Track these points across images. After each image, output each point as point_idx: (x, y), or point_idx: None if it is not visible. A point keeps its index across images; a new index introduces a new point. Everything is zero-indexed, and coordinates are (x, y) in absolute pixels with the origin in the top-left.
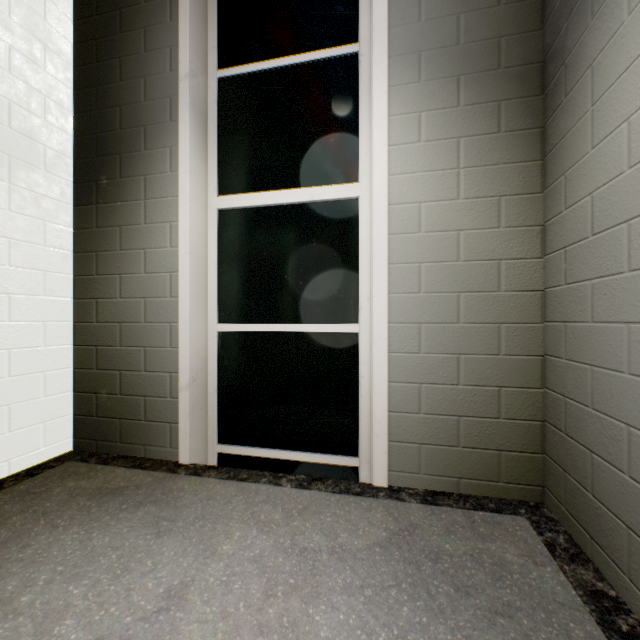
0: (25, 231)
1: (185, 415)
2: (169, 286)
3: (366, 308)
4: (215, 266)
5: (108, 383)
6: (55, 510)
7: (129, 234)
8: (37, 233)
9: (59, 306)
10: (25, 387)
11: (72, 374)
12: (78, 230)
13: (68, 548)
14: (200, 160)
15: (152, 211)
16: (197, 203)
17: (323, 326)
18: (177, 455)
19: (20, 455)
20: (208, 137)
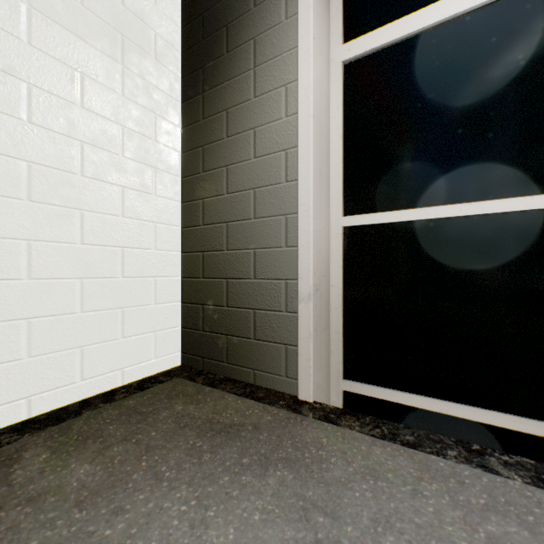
0: (137, 121)
1: (306, 335)
2: (284, 168)
3: None
4: (340, 139)
5: (214, 293)
6: (159, 446)
7: (236, 116)
8: (148, 126)
9: (168, 208)
10: (137, 291)
11: (180, 283)
12: (185, 128)
13: (172, 538)
14: None
15: (262, 79)
16: (319, 53)
17: None
18: (294, 387)
19: (132, 364)
20: None
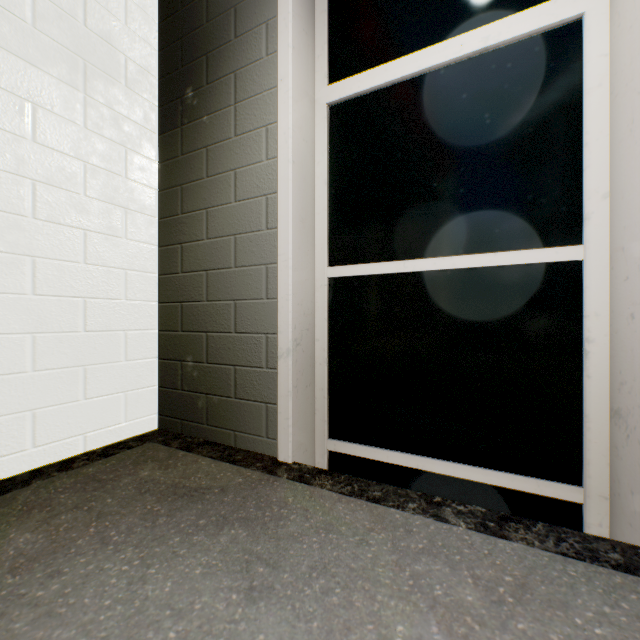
0: (103, 156)
1: (286, 393)
2: (264, 214)
3: (599, 214)
4: (324, 185)
5: (193, 348)
6: (113, 512)
7: (216, 154)
8: (117, 161)
9: (142, 253)
10: (103, 346)
11: (157, 337)
12: (162, 163)
13: (107, 594)
14: (305, 35)
15: (243, 117)
16: (301, 94)
17: (505, 255)
18: (275, 448)
19: (97, 429)
20: (315, 6)
